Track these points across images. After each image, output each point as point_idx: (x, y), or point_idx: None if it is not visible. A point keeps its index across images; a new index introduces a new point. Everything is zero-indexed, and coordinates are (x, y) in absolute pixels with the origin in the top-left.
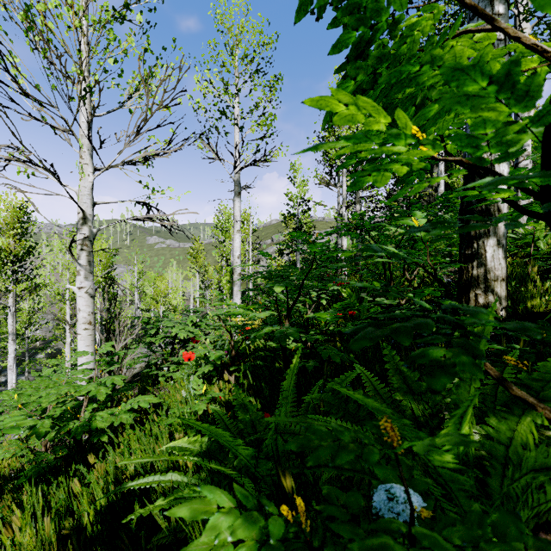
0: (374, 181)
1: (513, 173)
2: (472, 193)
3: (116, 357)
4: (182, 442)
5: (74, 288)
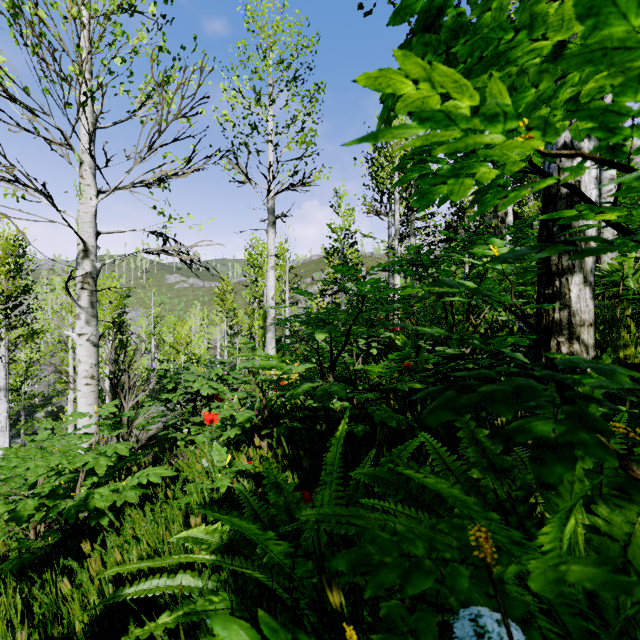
0: (449, 191)
1: (629, 184)
2: (569, 213)
3: (125, 418)
4: (199, 530)
5: (73, 335)
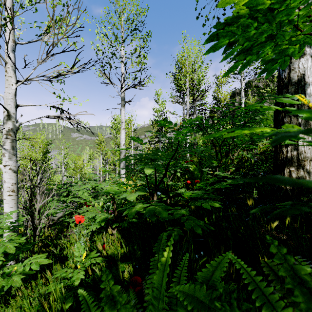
0: None
1: None
2: None
3: (37, 213)
4: None
5: (0, 166)
